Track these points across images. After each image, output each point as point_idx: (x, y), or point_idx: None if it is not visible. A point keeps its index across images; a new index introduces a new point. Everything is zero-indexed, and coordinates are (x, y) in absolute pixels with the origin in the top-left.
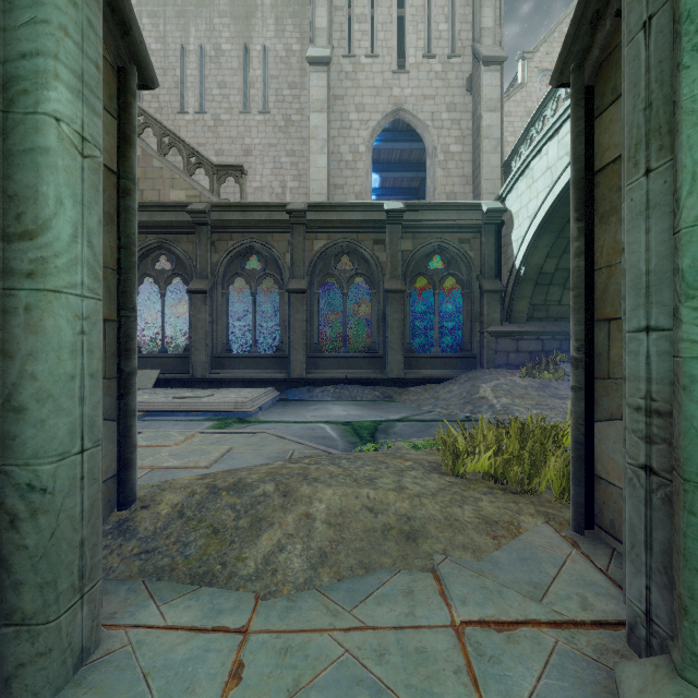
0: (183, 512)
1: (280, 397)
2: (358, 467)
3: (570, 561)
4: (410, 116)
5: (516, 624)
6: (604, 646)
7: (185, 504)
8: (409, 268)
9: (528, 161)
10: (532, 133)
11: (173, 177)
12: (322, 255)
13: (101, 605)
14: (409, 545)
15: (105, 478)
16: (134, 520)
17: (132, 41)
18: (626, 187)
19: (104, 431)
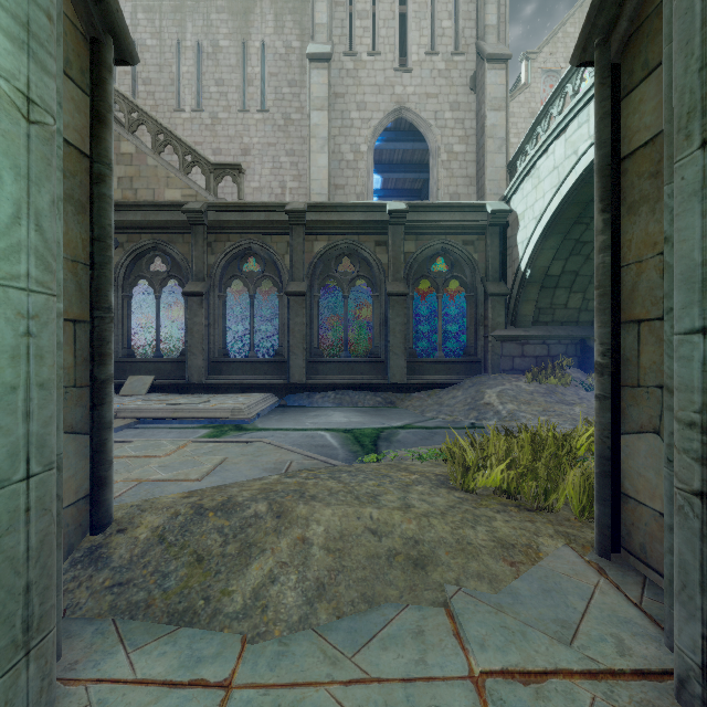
0: (164, 536)
1: (279, 403)
2: (360, 482)
3: (599, 592)
4: (413, 115)
5: (544, 674)
6: (650, 703)
7: (167, 527)
8: (412, 271)
9: (534, 161)
10: (538, 132)
11: (169, 175)
12: (322, 257)
13: (61, 653)
14: (417, 574)
15: (75, 499)
16: (108, 546)
17: (107, 9)
18: (675, 163)
19: (74, 446)
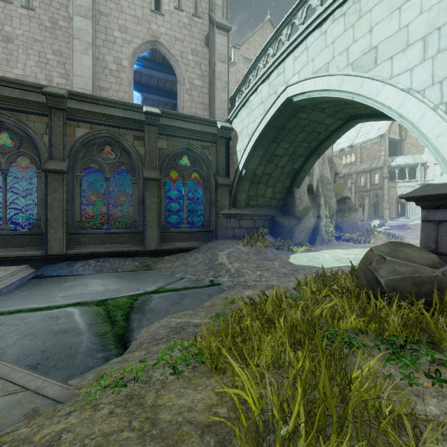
0: None
1: (36, 274)
2: None
3: None
4: (165, 49)
5: None
6: None
7: None
8: (164, 163)
9: (248, 96)
10: (250, 78)
11: None
12: (84, 142)
13: None
14: None
15: None
16: None
17: None
18: None
19: None
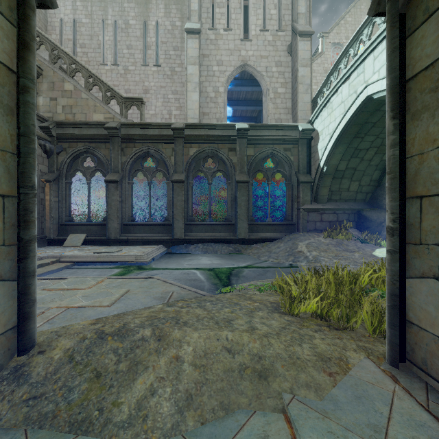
0: (73, 356)
1: (167, 251)
2: (218, 309)
3: (397, 398)
4: (252, 69)
5: None
6: None
7: (76, 349)
8: (252, 167)
9: (329, 98)
10: (331, 80)
11: (95, 105)
12: (195, 158)
13: None
14: (261, 384)
15: (4, 330)
16: (30, 365)
17: None
18: None
19: (2, 290)
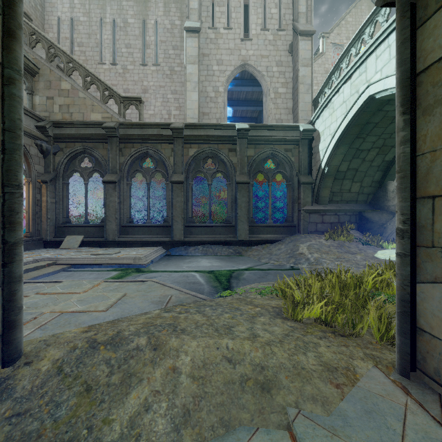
0: (62, 368)
1: (166, 253)
2: (218, 315)
3: (410, 412)
4: (252, 68)
5: None
6: None
7: (65, 359)
8: (252, 168)
9: (330, 98)
10: (333, 79)
11: (93, 104)
12: (194, 158)
13: None
14: (264, 397)
15: None
16: (15, 378)
17: None
18: None
19: None
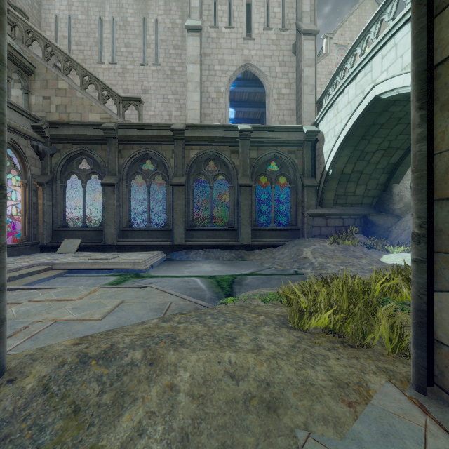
0: (48, 386)
1: (167, 258)
2: (220, 324)
3: (430, 435)
4: (255, 68)
5: None
6: None
7: (53, 376)
8: (255, 170)
9: (334, 98)
10: (337, 80)
11: (91, 104)
12: (195, 160)
13: None
14: (270, 418)
15: None
16: None
17: None
18: None
19: None
